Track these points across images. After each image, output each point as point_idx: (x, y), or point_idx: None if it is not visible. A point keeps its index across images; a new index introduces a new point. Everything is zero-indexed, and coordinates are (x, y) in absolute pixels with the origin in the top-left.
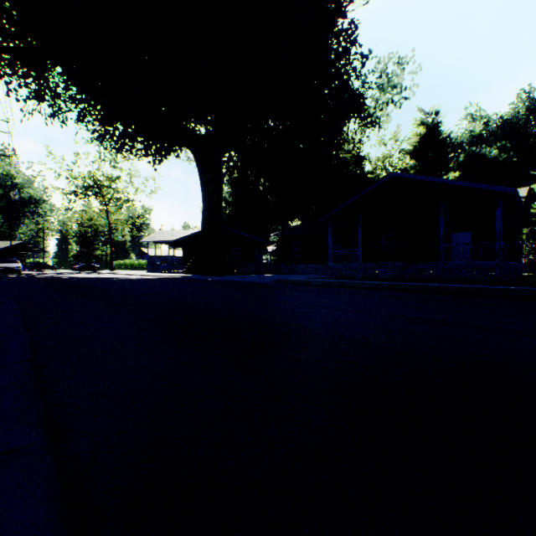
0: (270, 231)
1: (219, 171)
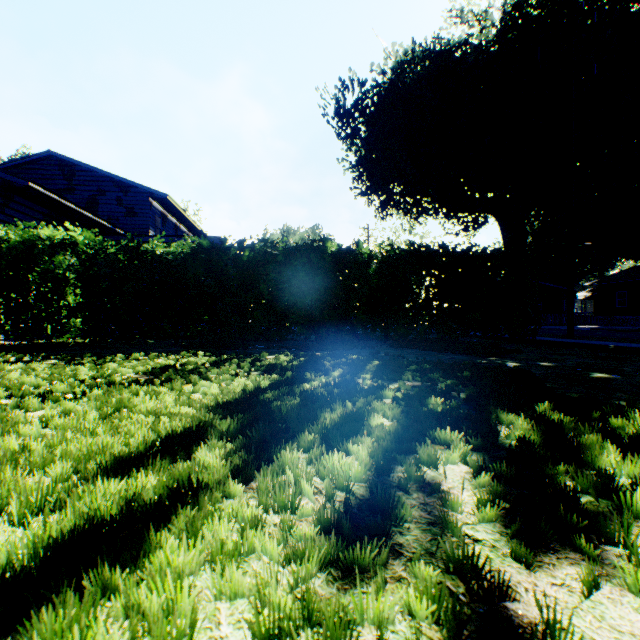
0: (581, 275)
1: (522, 229)
